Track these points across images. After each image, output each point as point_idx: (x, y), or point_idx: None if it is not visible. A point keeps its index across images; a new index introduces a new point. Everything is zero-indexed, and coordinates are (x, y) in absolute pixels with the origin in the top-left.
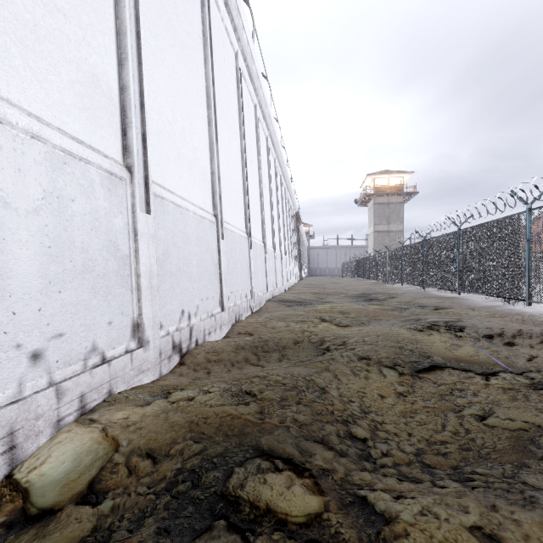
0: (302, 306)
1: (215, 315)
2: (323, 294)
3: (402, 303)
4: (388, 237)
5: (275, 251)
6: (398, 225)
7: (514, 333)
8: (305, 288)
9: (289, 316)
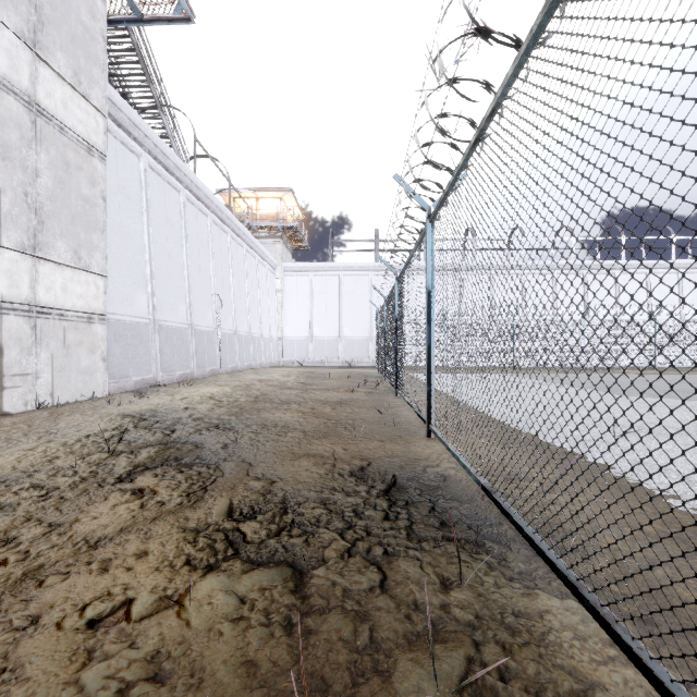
0: None
1: None
2: None
3: None
4: None
5: None
6: None
7: None
8: None
9: None
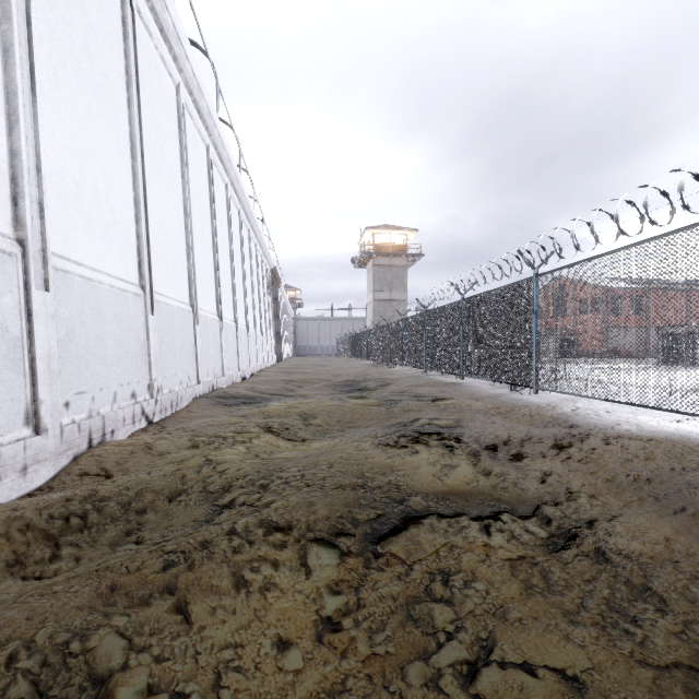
0: (248, 406)
1: (2, 447)
2: (299, 383)
3: (395, 394)
4: (390, 307)
5: (221, 320)
6: (401, 293)
7: (522, 437)
8: (278, 374)
9: (213, 427)
